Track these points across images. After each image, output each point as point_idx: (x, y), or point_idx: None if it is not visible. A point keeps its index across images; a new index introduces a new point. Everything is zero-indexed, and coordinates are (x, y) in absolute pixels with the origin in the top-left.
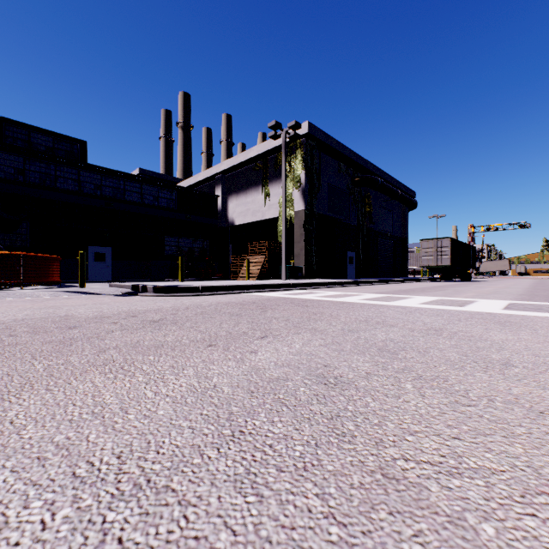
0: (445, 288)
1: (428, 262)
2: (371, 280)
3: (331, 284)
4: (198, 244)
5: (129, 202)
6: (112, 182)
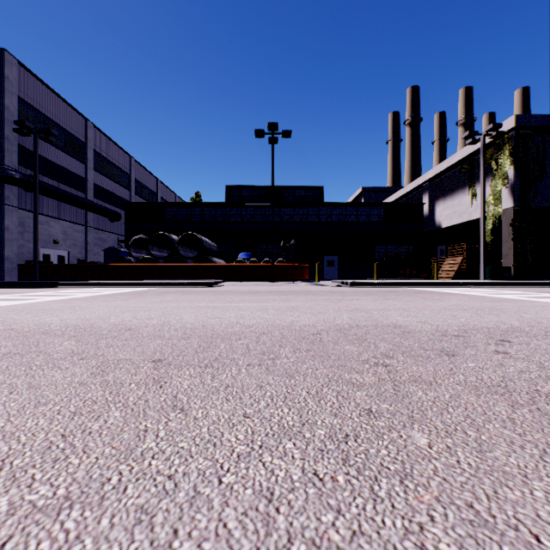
0: None
1: None
2: None
3: (521, 284)
4: (404, 248)
5: (349, 223)
6: (338, 211)
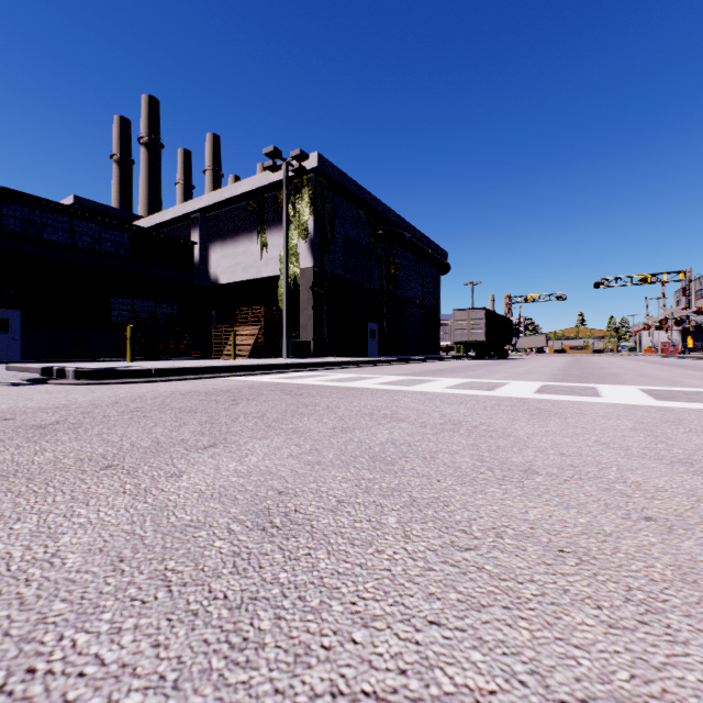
0: (478, 368)
1: (461, 337)
2: (395, 359)
3: (345, 364)
4: (165, 308)
5: (51, 244)
6: (21, 211)
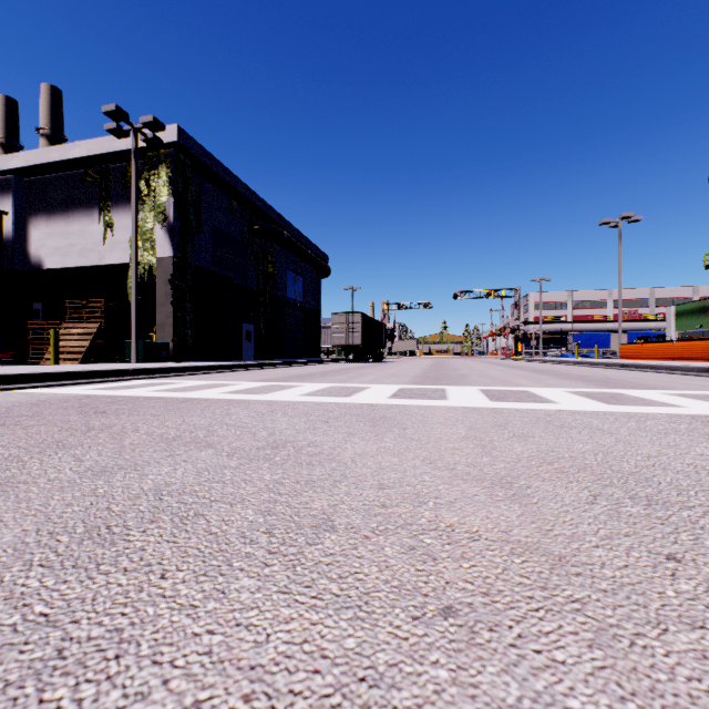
0: (350, 371)
1: (340, 340)
2: (269, 363)
3: (207, 368)
4: None
5: None
6: None
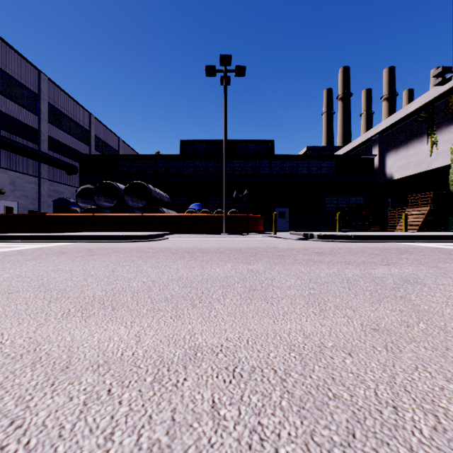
0: None
1: None
2: None
3: None
4: (354, 200)
5: (300, 175)
6: (289, 163)
